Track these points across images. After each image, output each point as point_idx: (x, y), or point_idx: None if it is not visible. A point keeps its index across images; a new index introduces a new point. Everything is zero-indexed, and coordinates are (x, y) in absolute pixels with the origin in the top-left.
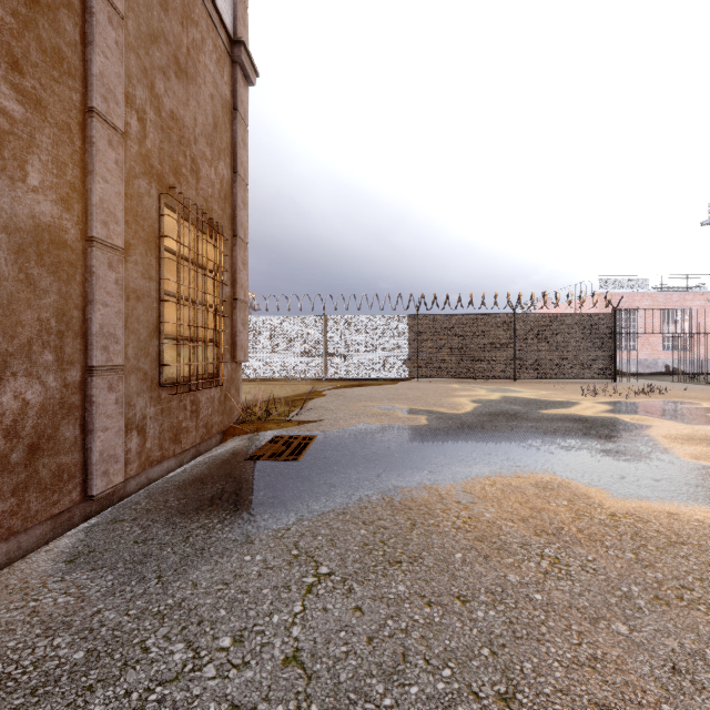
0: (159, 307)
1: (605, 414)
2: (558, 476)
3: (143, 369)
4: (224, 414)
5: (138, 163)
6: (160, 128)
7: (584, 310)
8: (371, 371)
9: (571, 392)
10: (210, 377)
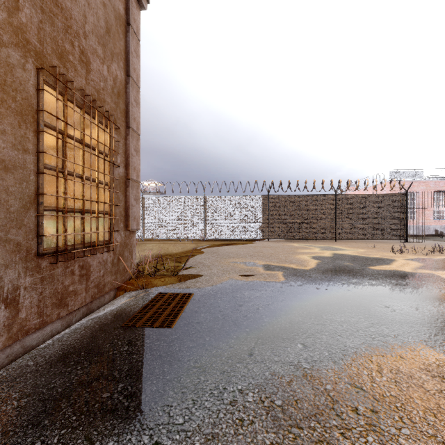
0: (37, 180)
1: (422, 270)
2: (442, 355)
3: (15, 241)
4: (117, 273)
5: (6, 32)
6: (39, 8)
7: (378, 192)
8: (236, 234)
9: (381, 250)
10: (101, 244)
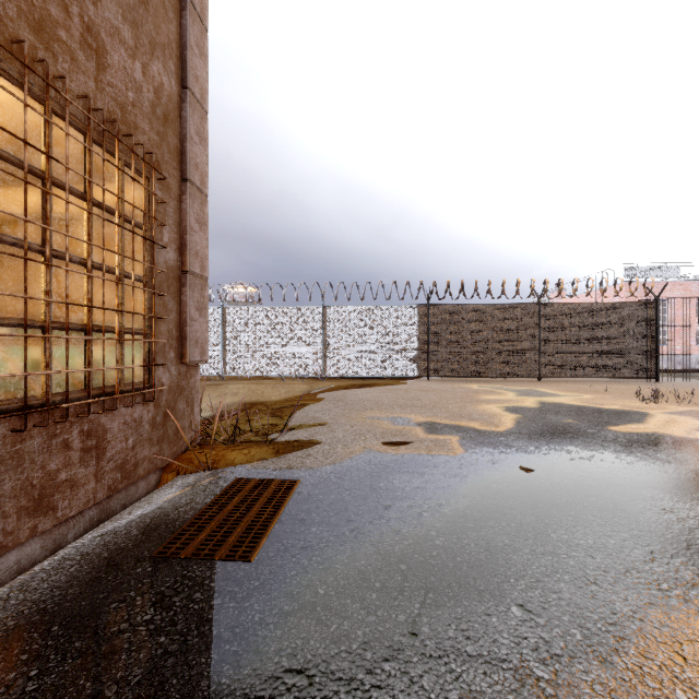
0: None
1: None
2: None
3: None
4: (163, 441)
5: None
6: None
7: (606, 301)
8: (375, 368)
9: (620, 395)
10: (129, 389)
